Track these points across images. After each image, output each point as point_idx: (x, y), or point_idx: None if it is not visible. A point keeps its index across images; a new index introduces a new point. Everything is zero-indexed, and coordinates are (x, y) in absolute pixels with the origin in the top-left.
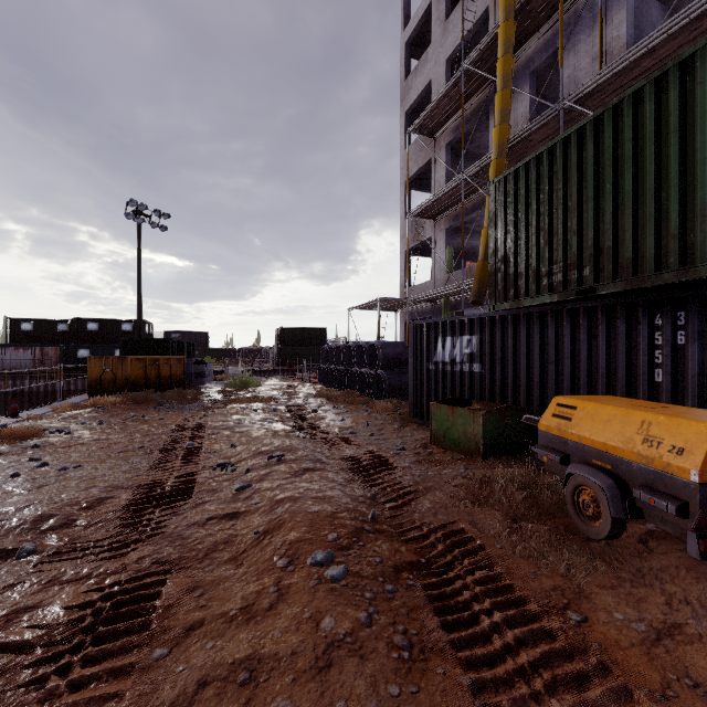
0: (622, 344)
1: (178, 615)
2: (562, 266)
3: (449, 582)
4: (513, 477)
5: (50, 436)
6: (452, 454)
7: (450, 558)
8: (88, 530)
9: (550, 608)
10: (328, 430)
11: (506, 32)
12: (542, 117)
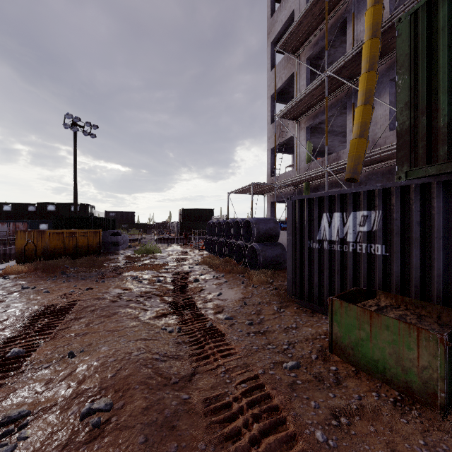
0: None
1: None
2: None
3: None
4: None
5: None
6: (373, 383)
7: None
8: None
9: None
10: (204, 310)
11: None
12: None
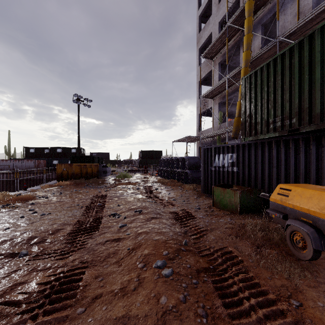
0: (313, 157)
1: (90, 290)
2: (281, 118)
3: (225, 280)
4: (256, 224)
5: (39, 199)
6: (223, 211)
7: (225, 266)
8: (51, 245)
9: (281, 297)
10: (163, 198)
11: (249, 5)
12: (268, 46)
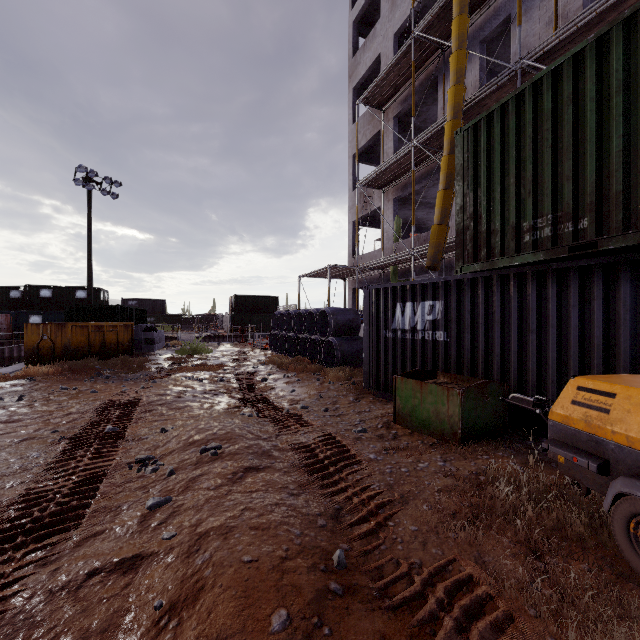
0: (625, 309)
1: None
2: (551, 219)
3: None
4: (510, 477)
5: None
6: (421, 437)
7: None
8: None
9: None
10: (278, 403)
11: None
12: (499, 78)
